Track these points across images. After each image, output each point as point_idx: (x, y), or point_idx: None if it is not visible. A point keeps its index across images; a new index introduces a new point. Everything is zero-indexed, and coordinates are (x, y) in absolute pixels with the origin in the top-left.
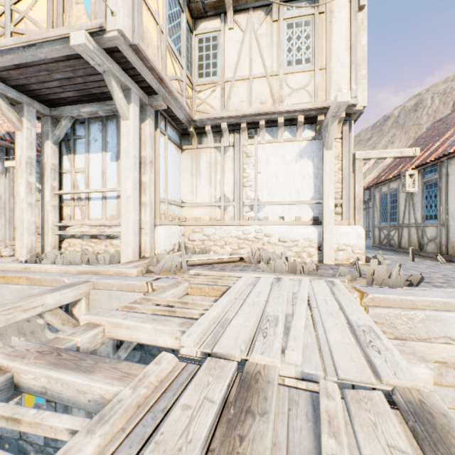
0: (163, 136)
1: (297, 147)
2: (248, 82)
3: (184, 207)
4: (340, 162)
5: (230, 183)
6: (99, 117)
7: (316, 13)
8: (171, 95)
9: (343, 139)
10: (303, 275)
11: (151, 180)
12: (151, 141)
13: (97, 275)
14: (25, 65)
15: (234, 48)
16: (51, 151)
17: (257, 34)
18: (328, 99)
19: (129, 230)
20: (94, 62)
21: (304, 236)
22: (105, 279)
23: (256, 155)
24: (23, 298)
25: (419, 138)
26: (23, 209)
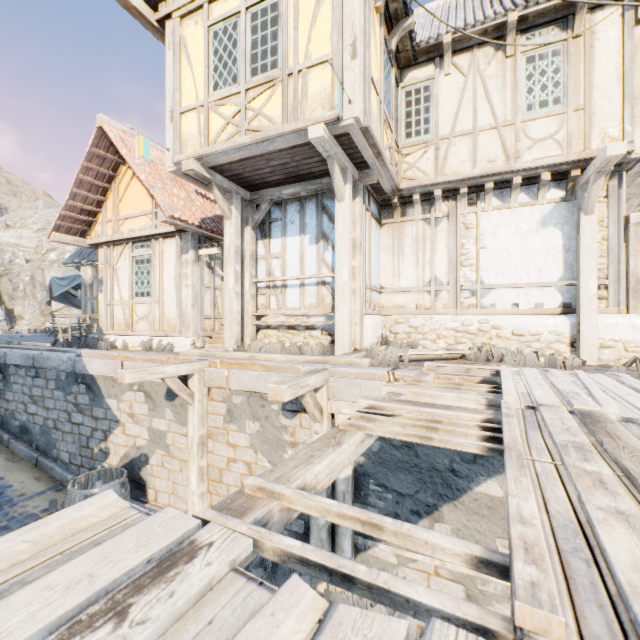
0: (367, 212)
1: (538, 212)
2: (471, 138)
3: (383, 294)
4: (604, 229)
5: (443, 263)
6: (296, 197)
7: (568, 39)
8: (383, 167)
9: (608, 198)
10: (567, 370)
11: (360, 264)
12: (360, 221)
13: (327, 364)
14: (249, 157)
15: (453, 97)
16: (250, 238)
17: (483, 76)
18: (588, 148)
19: (345, 320)
20: (323, 149)
21: (549, 328)
22: (342, 368)
23: (479, 226)
24: (294, 377)
25: None
26: (231, 298)
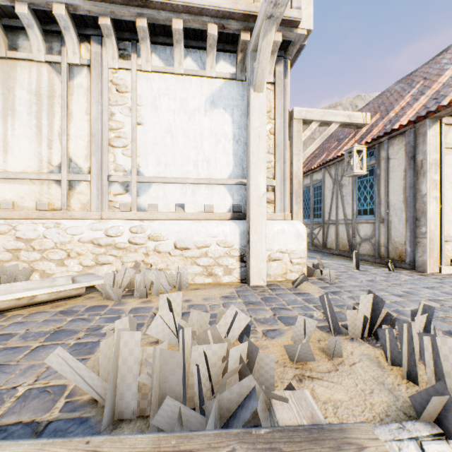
0: None
1: (207, 87)
2: None
3: None
4: (272, 121)
5: (83, 138)
6: None
7: None
8: None
9: (276, 85)
10: (199, 447)
11: None
12: None
13: None
14: None
15: None
16: None
17: None
18: (258, 0)
19: None
20: None
21: (219, 238)
22: None
23: (134, 90)
24: None
25: (334, 132)
26: None
